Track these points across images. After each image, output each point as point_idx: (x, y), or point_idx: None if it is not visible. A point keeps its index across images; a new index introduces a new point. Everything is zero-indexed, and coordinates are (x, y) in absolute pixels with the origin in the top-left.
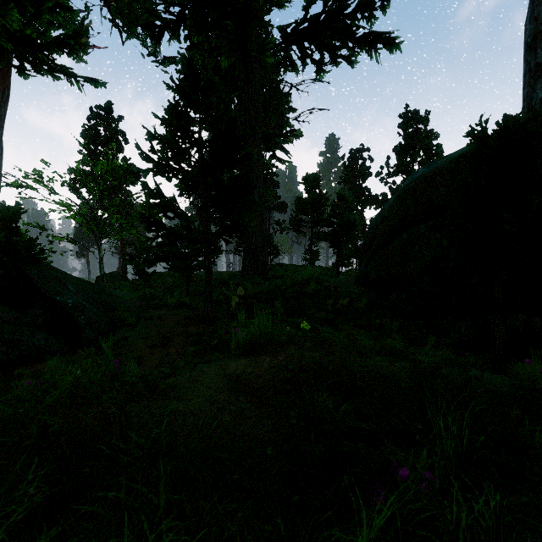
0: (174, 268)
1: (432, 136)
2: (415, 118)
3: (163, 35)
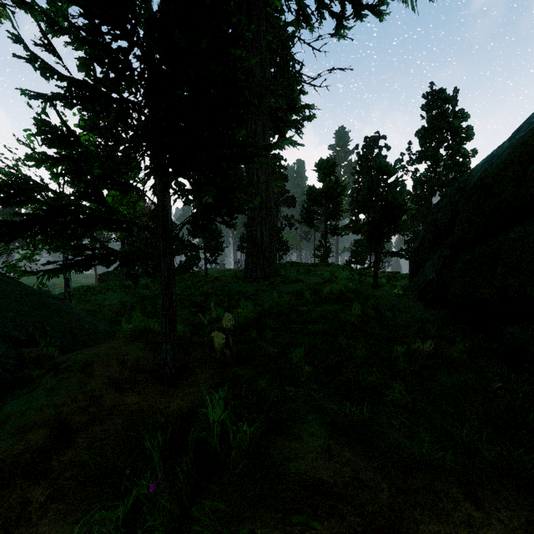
0: (146, 272)
1: (462, 117)
2: (442, 97)
3: None
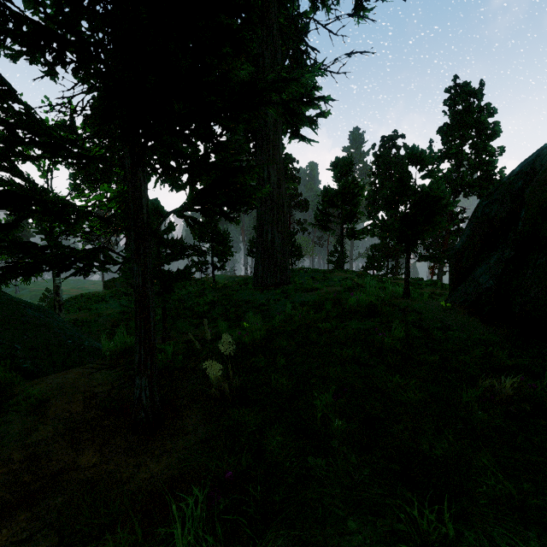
0: None
1: (488, 112)
2: (466, 91)
3: None
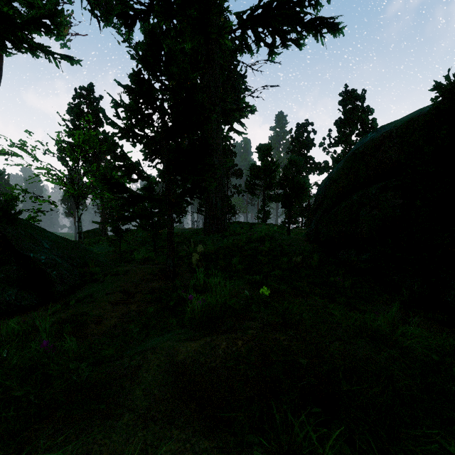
0: (142, 227)
1: (368, 112)
2: (353, 96)
3: (135, 24)
